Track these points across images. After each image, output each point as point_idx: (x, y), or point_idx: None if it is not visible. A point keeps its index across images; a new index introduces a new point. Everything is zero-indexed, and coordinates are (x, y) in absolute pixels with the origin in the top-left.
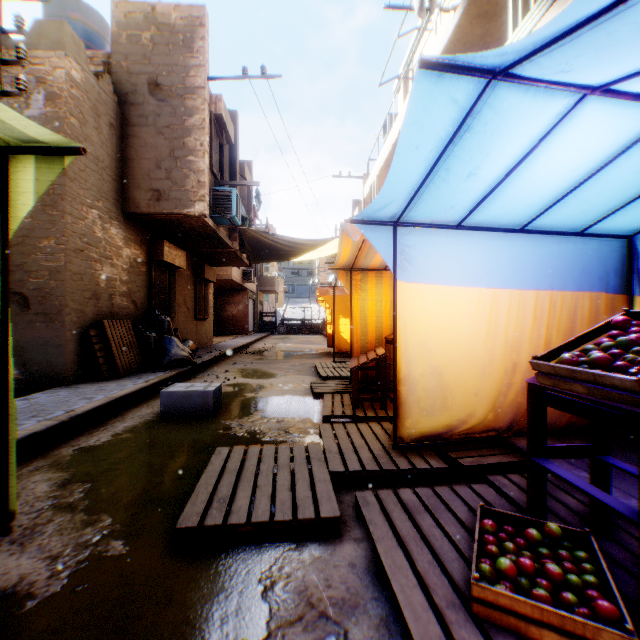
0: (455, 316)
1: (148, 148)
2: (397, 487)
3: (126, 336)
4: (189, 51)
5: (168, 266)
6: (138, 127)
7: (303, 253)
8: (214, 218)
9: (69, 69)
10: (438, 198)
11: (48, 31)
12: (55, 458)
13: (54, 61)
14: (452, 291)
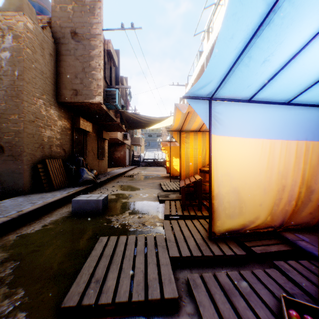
0: (247, 156)
1: (71, 67)
2: (213, 267)
3: (58, 168)
4: (92, 15)
5: (83, 131)
6: (65, 56)
7: (154, 124)
8: (106, 105)
9: (26, 22)
10: (240, 79)
11: (14, 1)
12: (4, 242)
13: (17, 17)
14: (245, 141)
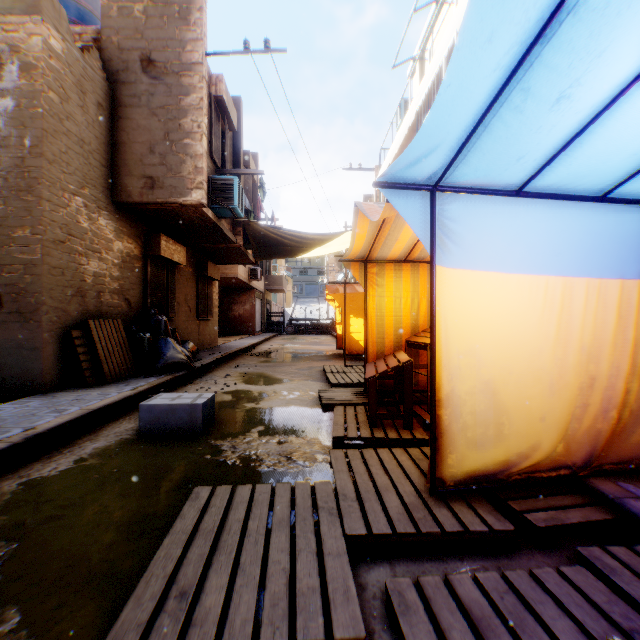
0: (513, 314)
1: (141, 131)
2: (442, 558)
3: (116, 337)
4: (185, 24)
5: (167, 262)
6: (130, 108)
7: (311, 249)
8: (214, 209)
9: (47, 37)
10: (502, 143)
11: None
12: None
13: (29, 27)
14: (509, 280)
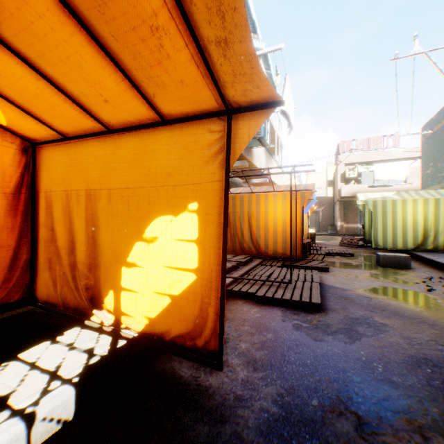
0: None
1: None
2: None
3: None
4: None
5: None
6: None
7: None
8: None
9: None
10: None
11: None
12: None
13: None
14: None
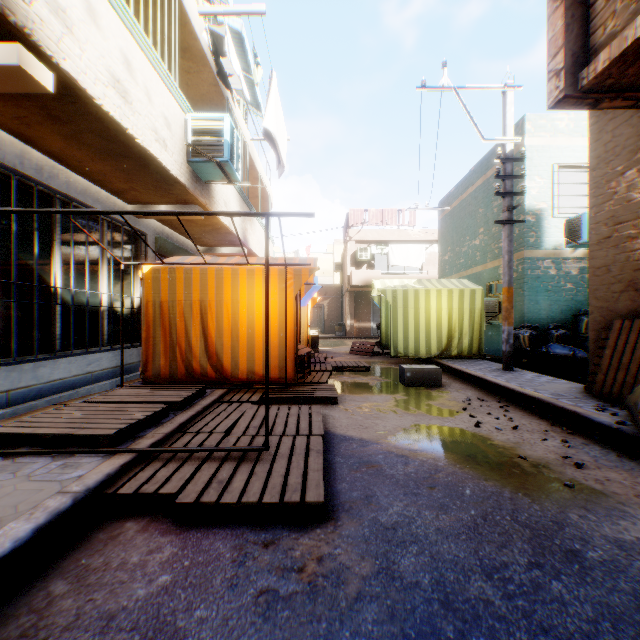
0: None
1: None
2: None
3: None
4: None
5: None
6: None
7: None
8: None
9: None
10: None
11: None
12: None
13: None
14: None
